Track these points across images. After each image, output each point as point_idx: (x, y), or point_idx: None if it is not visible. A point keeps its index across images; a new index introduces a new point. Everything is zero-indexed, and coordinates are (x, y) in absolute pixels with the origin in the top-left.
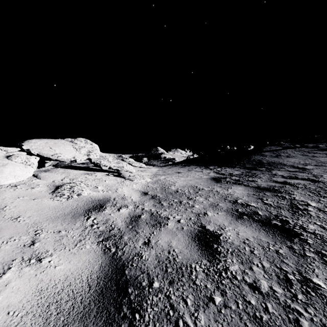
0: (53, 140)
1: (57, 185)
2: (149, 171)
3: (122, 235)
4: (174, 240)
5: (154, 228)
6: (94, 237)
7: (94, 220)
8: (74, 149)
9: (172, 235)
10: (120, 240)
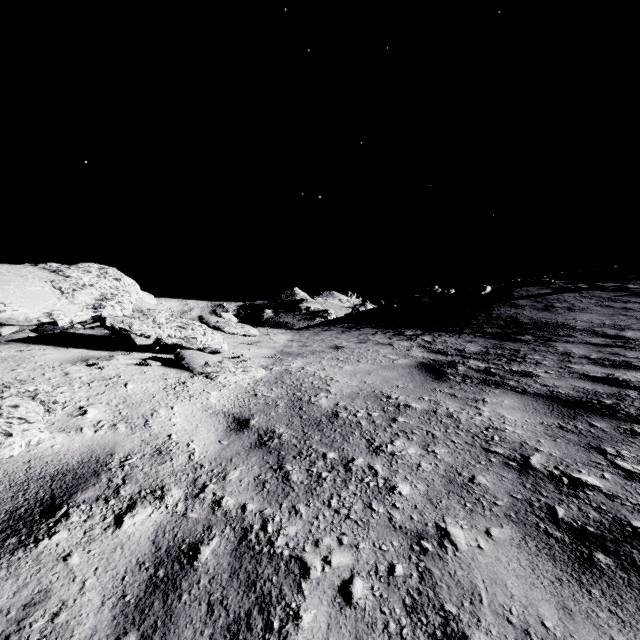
0: None
1: None
2: (269, 343)
3: None
4: None
5: None
6: None
7: None
8: (55, 293)
9: None
10: None
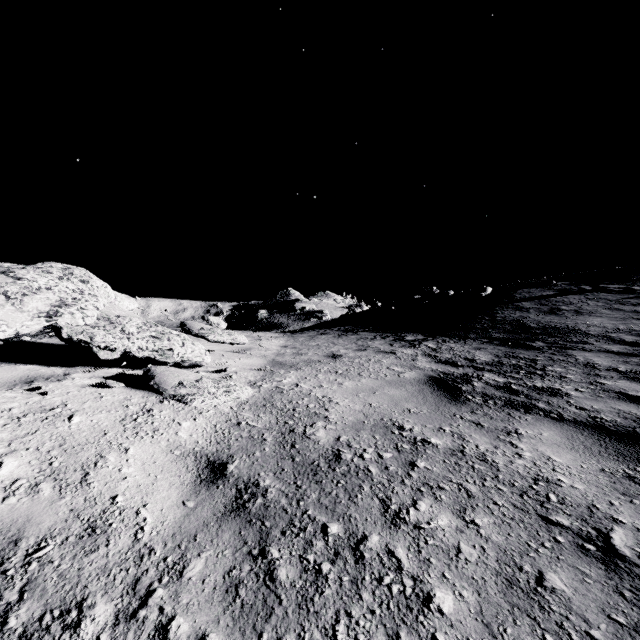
0: None
1: None
2: (260, 351)
3: None
4: None
5: None
6: None
7: None
8: None
9: None
10: None
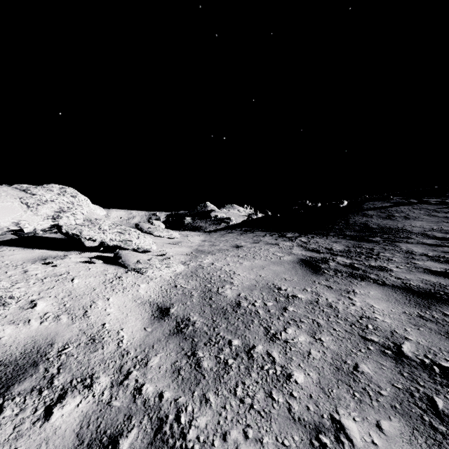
0: None
1: None
2: (188, 243)
3: None
4: None
5: None
6: None
7: None
8: (23, 207)
9: None
10: None
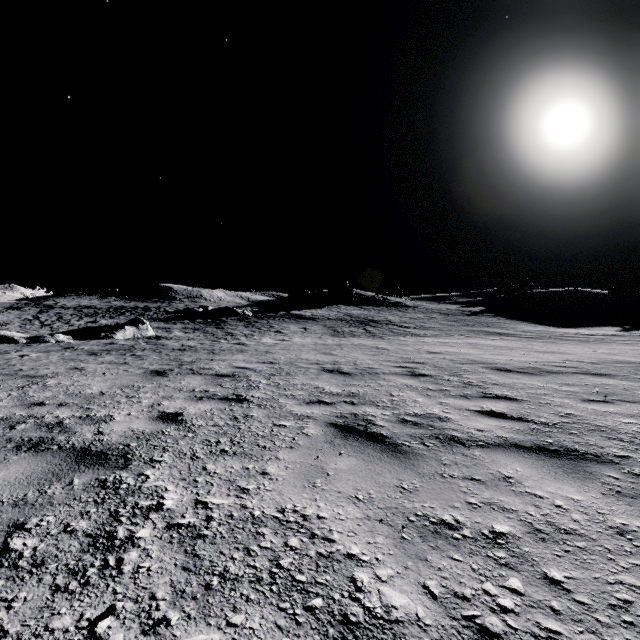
0: None
1: None
2: None
3: None
4: None
5: None
6: None
7: None
8: None
9: None
10: None
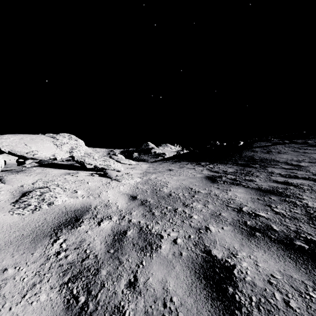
0: (31, 136)
1: (25, 190)
2: (139, 168)
3: (99, 267)
4: (171, 278)
5: (143, 254)
6: (57, 276)
7: (62, 243)
8: (55, 146)
9: (167, 268)
10: (95, 277)
